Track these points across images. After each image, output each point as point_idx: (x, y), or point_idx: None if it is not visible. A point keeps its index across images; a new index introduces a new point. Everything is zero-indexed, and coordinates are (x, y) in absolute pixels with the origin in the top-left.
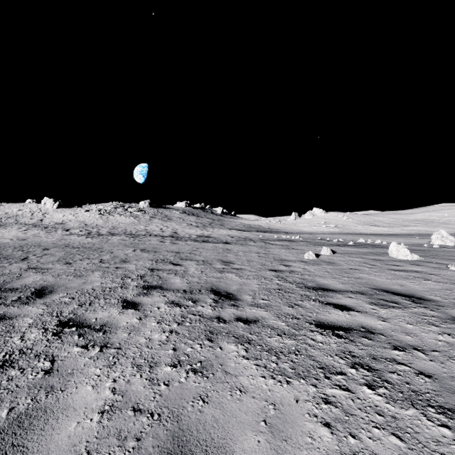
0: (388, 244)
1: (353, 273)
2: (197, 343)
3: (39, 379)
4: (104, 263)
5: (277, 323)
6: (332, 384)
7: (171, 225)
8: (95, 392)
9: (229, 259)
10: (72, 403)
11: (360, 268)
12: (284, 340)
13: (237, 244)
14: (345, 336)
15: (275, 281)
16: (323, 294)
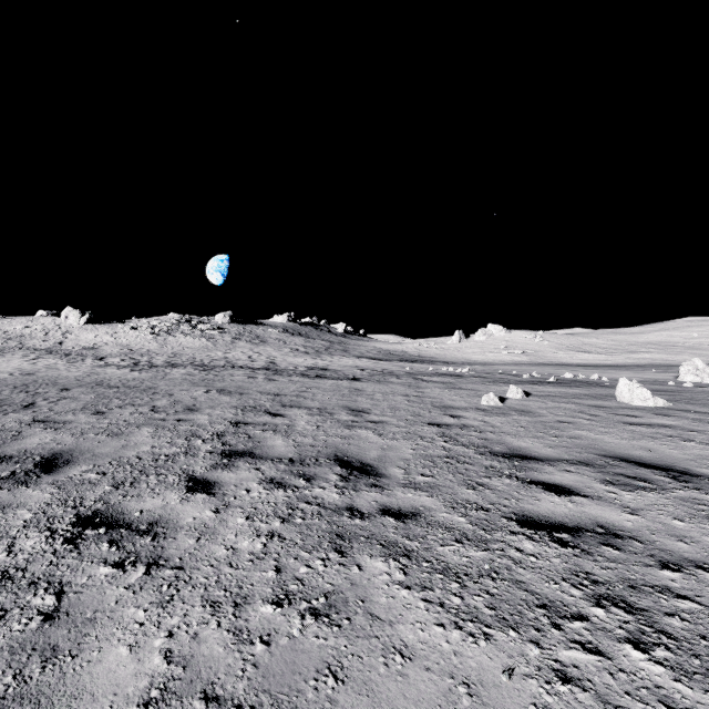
0: (611, 382)
1: (565, 429)
2: (317, 558)
3: (32, 633)
4: (159, 412)
5: (452, 518)
6: (567, 639)
7: (266, 351)
8: (134, 660)
9: (360, 406)
10: (90, 684)
11: (574, 420)
12: (468, 552)
13: (371, 382)
14: (572, 543)
15: (439, 442)
16: (522, 466)
